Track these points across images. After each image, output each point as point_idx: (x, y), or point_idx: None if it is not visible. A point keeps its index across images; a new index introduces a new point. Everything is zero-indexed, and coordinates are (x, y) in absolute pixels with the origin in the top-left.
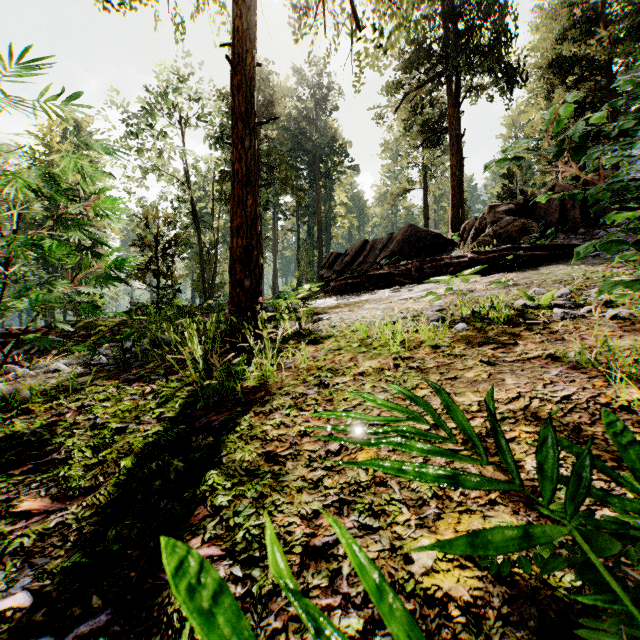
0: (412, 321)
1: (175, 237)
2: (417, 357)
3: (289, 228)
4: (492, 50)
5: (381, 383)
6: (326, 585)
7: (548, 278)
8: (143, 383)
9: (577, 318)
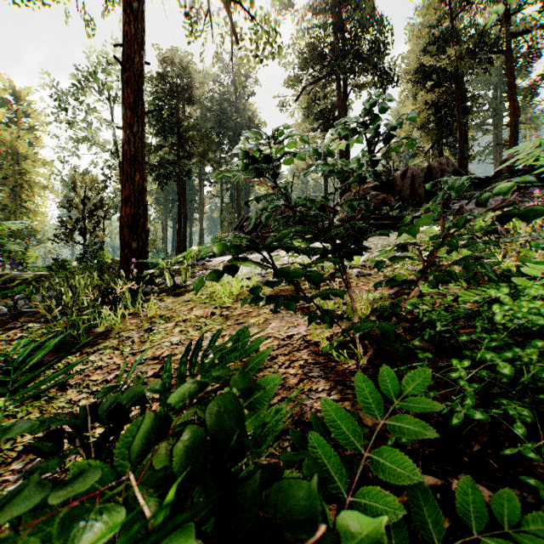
0: (262, 277)
1: (101, 200)
2: (233, 307)
3: (214, 193)
4: (371, 56)
5: (190, 328)
6: (20, 468)
7: (382, 243)
8: (20, 331)
9: (365, 276)
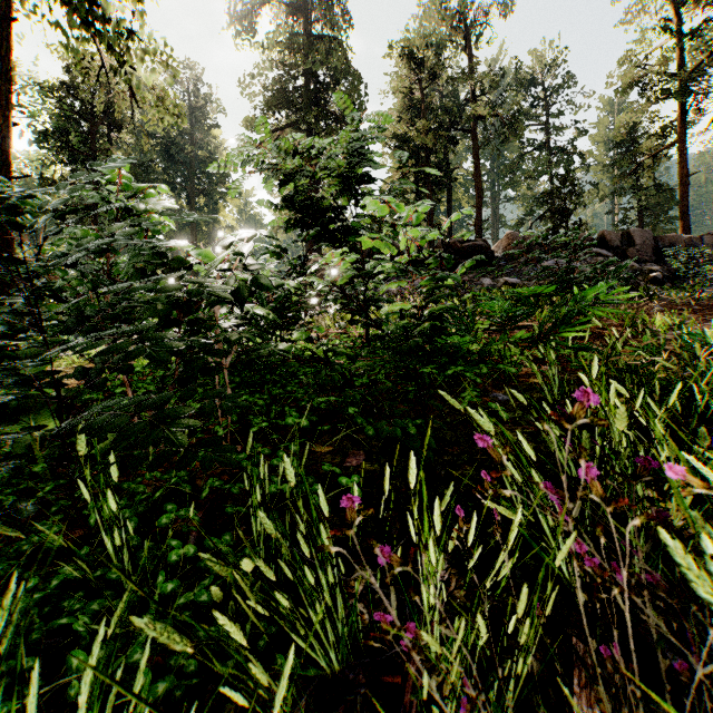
0: None
1: None
2: None
3: None
4: (342, 112)
5: None
6: None
7: None
8: None
9: None
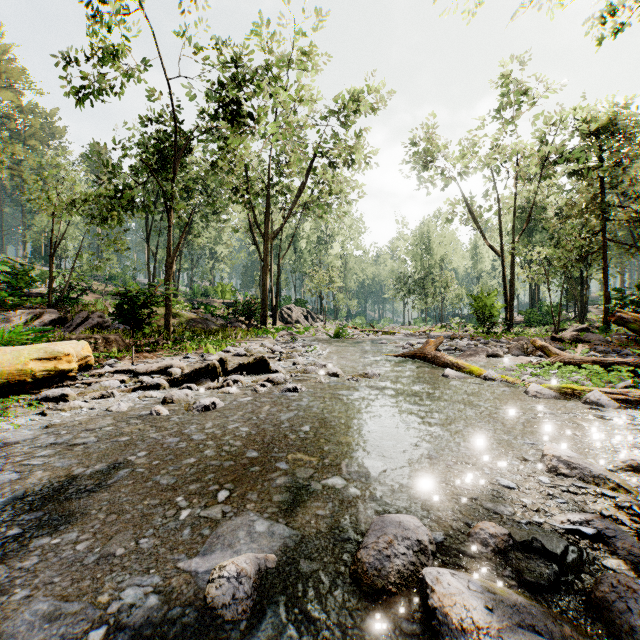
0: None
1: None
2: None
3: None
4: None
5: None
6: None
7: None
8: None
9: None
